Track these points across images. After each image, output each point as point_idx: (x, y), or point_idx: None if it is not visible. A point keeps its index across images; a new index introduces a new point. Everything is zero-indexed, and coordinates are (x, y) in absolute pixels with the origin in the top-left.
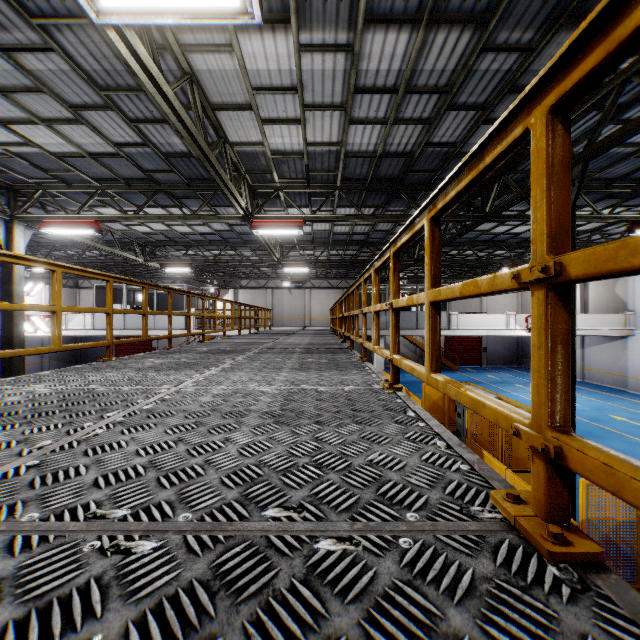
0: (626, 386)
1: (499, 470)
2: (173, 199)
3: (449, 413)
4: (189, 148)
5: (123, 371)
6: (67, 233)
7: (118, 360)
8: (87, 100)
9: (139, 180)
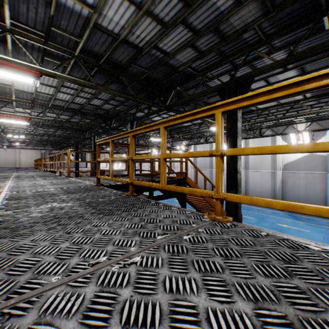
0: None
1: None
2: None
3: None
4: None
5: None
6: None
7: None
8: None
9: None
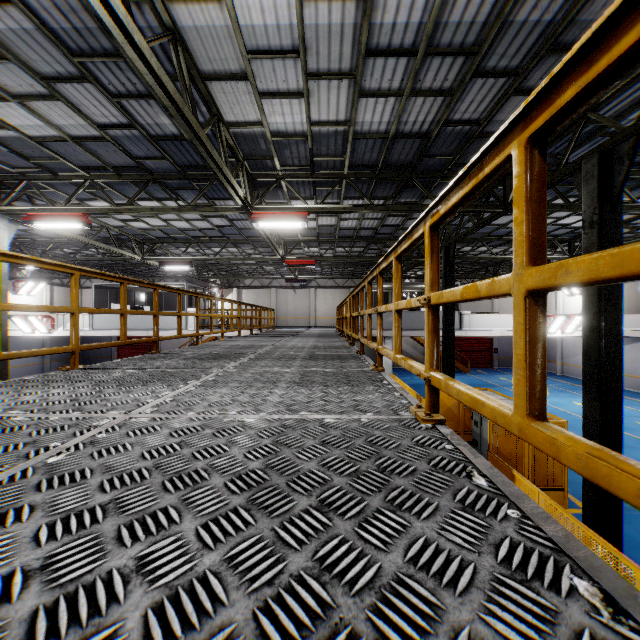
0: None
1: (530, 492)
2: (168, 191)
3: (464, 420)
4: (180, 129)
5: (77, 386)
6: (54, 227)
7: (85, 369)
8: (60, 70)
9: (129, 169)
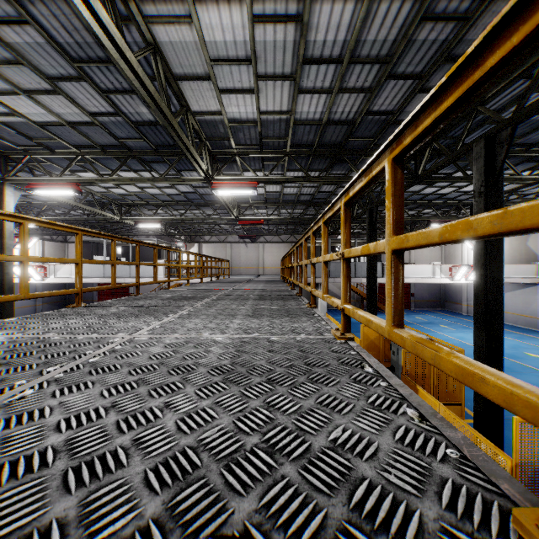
0: (537, 327)
1: (433, 404)
2: (144, 164)
3: (384, 351)
4: (156, 117)
5: (86, 318)
6: (51, 194)
7: (86, 306)
8: (62, 72)
9: (113, 147)
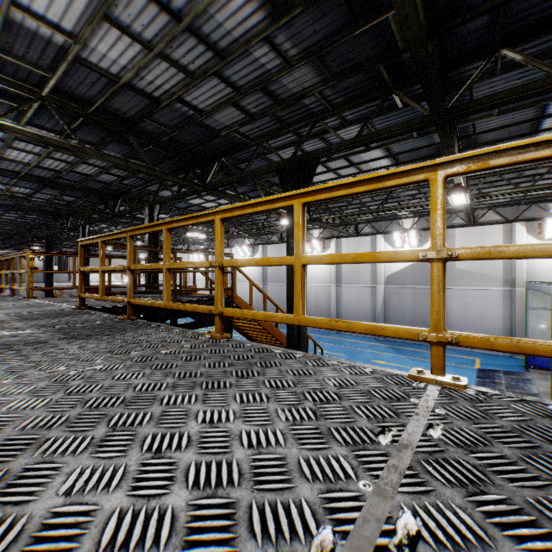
0: None
1: None
2: None
3: None
4: None
5: None
6: None
7: None
8: None
9: None
